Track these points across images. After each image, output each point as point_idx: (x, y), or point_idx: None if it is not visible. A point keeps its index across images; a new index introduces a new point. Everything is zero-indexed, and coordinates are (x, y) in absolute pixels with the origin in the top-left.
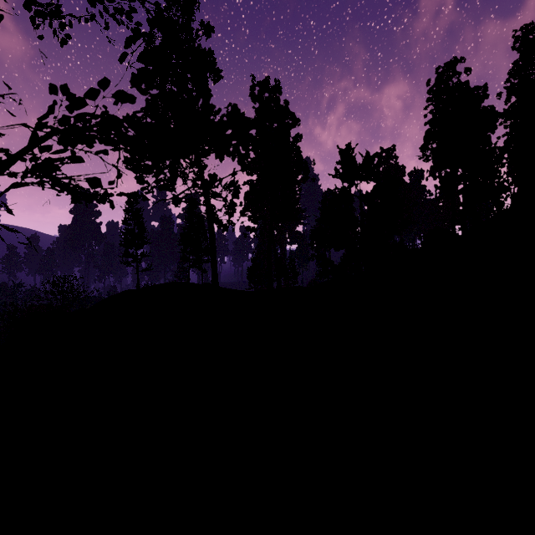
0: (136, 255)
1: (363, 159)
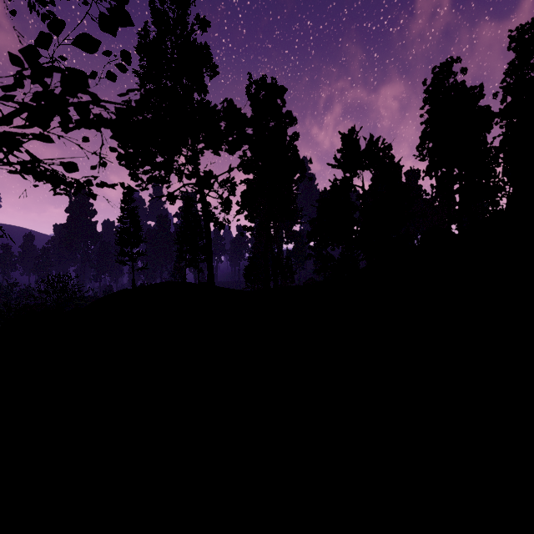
0: (132, 254)
1: (366, 145)
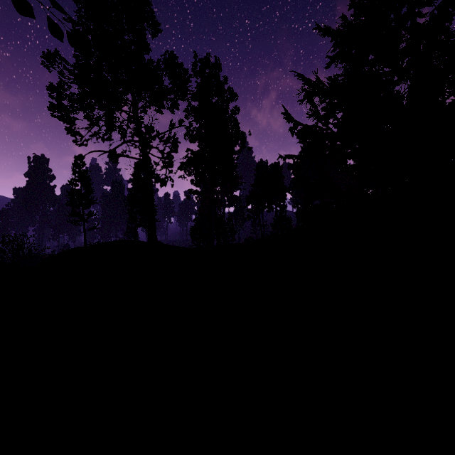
0: (83, 214)
1: None
